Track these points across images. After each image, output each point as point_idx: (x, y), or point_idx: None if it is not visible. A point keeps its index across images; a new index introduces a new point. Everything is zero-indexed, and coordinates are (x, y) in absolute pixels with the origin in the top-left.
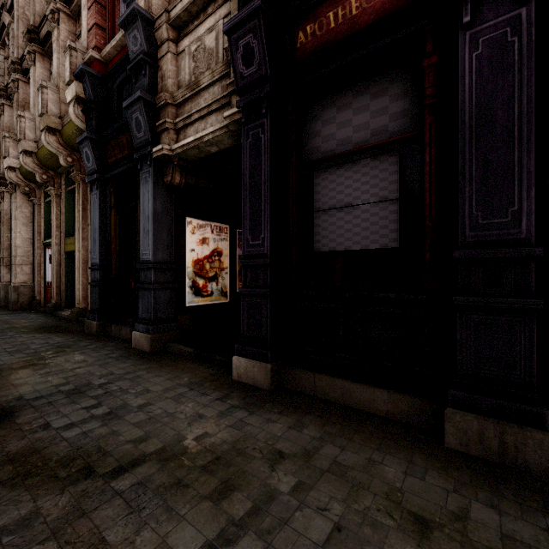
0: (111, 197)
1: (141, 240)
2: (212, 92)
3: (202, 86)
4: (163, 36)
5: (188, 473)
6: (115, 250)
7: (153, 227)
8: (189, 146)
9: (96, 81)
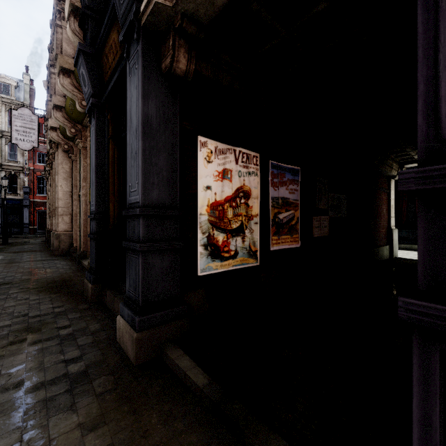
0: (108, 127)
1: (128, 171)
2: None
3: None
4: None
5: None
6: (112, 194)
7: (143, 146)
8: None
9: None
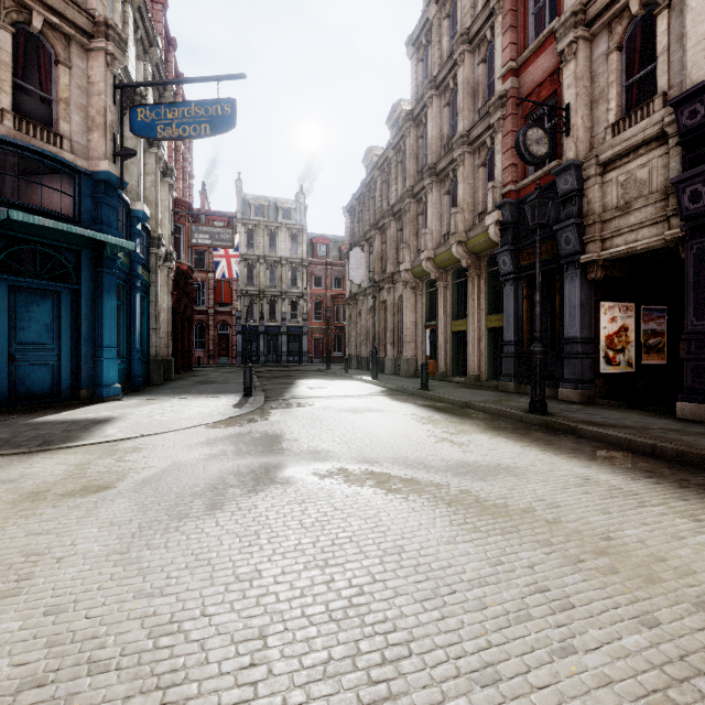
0: (522, 290)
1: (565, 322)
2: (643, 211)
3: (633, 208)
4: (590, 173)
5: (687, 433)
6: (526, 330)
7: (580, 313)
8: (619, 253)
9: (512, 206)
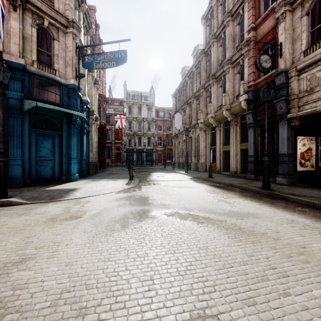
0: (258, 131)
1: (279, 146)
2: (320, 92)
3: (314, 91)
4: (292, 75)
5: None
6: (260, 150)
7: (287, 142)
8: (307, 113)
9: (252, 92)
